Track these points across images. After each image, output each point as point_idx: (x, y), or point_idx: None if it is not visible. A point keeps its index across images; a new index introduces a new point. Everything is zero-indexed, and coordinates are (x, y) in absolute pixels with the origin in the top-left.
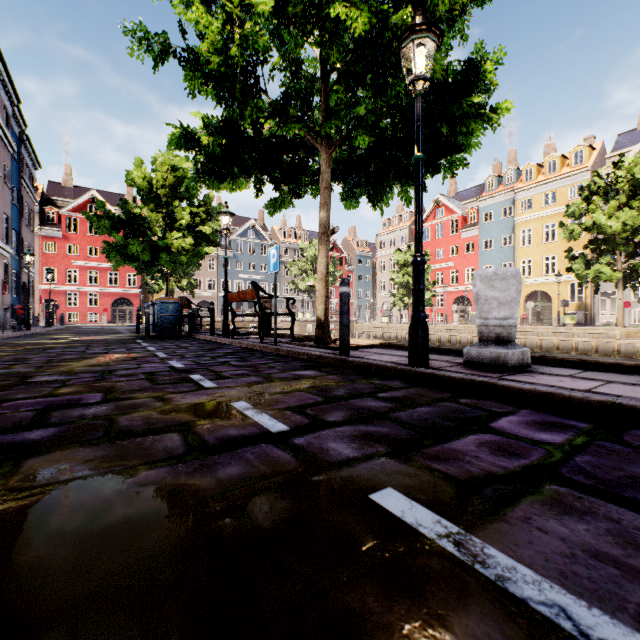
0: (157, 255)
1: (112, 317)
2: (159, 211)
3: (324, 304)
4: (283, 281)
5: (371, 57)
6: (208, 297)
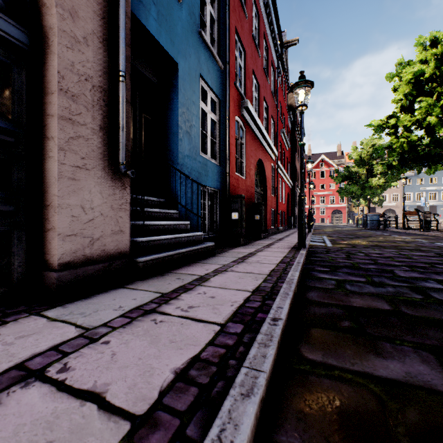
0: (363, 191)
1: (331, 220)
2: (363, 167)
3: None
4: None
5: None
6: (392, 206)
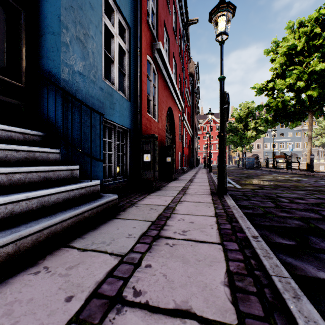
0: (242, 140)
1: (217, 161)
2: (241, 123)
3: (309, 159)
4: (303, 140)
5: (322, 95)
6: (256, 152)
